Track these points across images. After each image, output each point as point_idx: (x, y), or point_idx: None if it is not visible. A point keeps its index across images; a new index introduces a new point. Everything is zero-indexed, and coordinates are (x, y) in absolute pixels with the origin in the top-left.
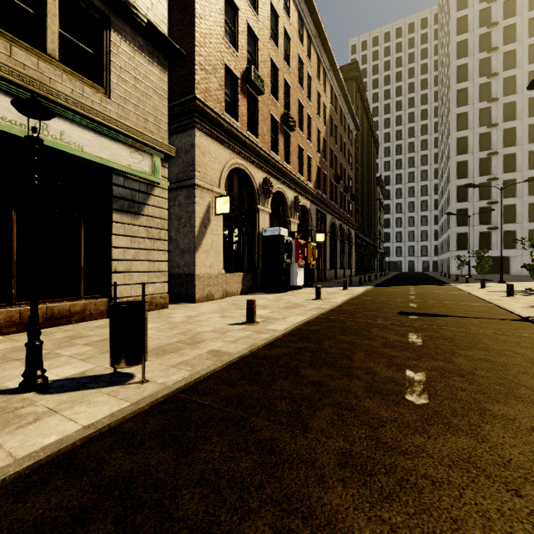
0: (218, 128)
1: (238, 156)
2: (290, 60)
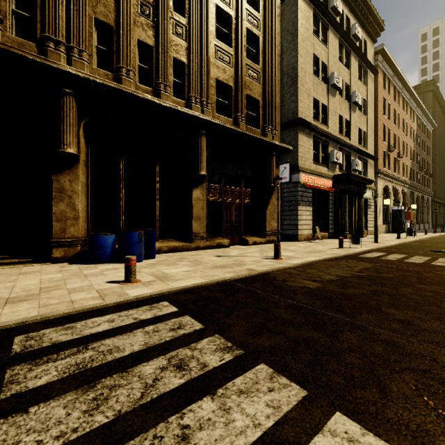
0: (382, 174)
1: (385, 181)
2: (399, 124)
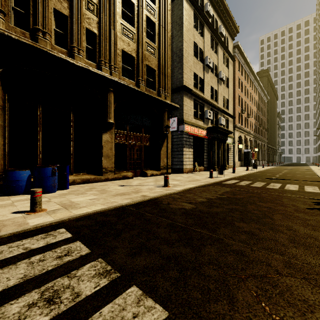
0: (238, 128)
1: (239, 132)
2: (248, 96)
